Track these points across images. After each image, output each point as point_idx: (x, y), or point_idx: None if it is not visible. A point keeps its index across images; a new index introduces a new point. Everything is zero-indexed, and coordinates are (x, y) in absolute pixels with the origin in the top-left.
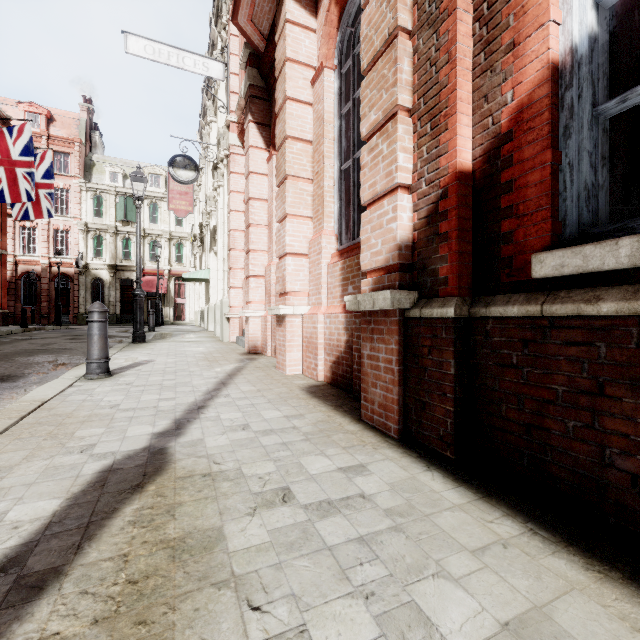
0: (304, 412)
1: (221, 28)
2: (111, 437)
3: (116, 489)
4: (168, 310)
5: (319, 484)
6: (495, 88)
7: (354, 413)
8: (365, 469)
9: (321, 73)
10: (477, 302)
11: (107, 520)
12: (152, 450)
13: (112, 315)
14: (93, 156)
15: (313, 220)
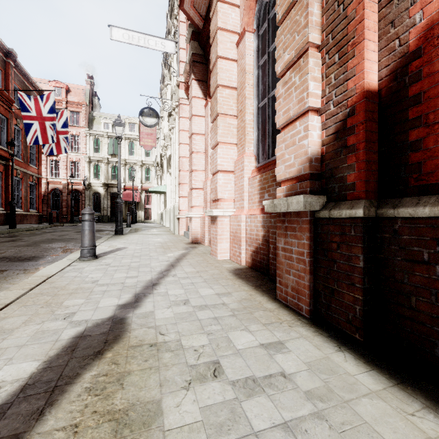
0: (231, 291)
1: (173, 18)
2: (87, 307)
3: (82, 354)
4: (140, 213)
5: (244, 359)
6: (402, 13)
7: (270, 293)
8: (283, 346)
9: (243, 36)
10: (384, 204)
11: (69, 385)
12: (115, 319)
13: (105, 216)
14: (94, 113)
15: (237, 146)
